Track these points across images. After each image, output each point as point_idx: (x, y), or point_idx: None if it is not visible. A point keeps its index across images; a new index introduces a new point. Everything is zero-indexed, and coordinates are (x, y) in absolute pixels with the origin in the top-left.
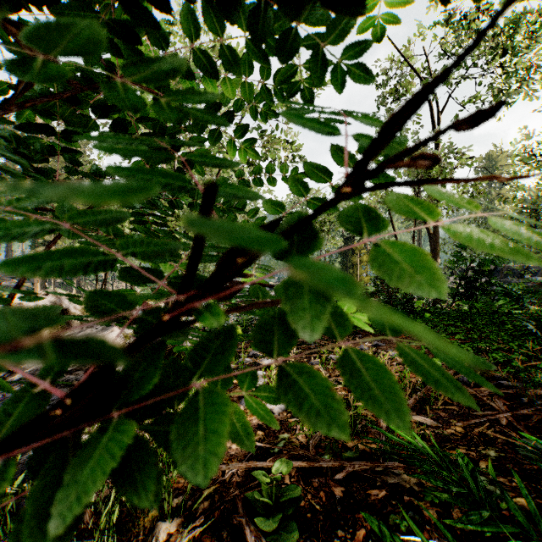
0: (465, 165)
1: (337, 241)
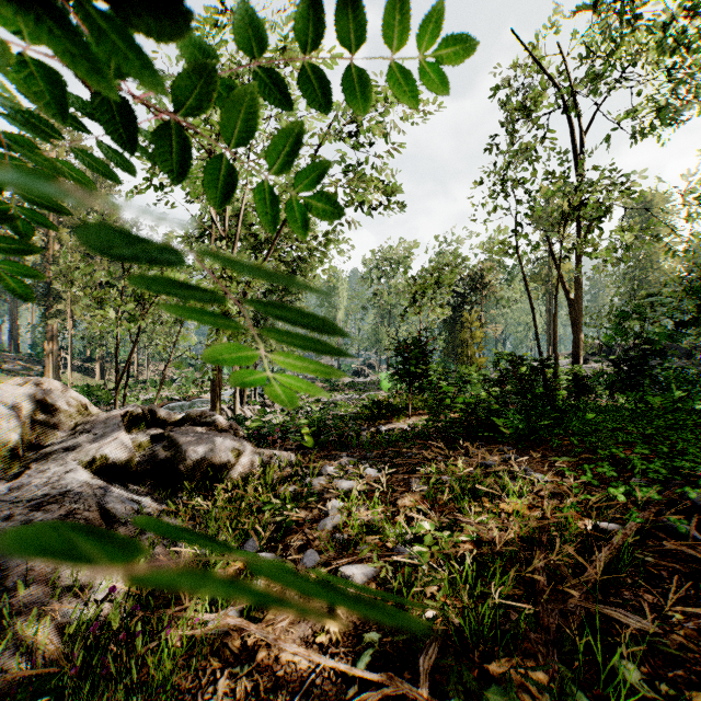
0: (628, 200)
1: (443, 310)
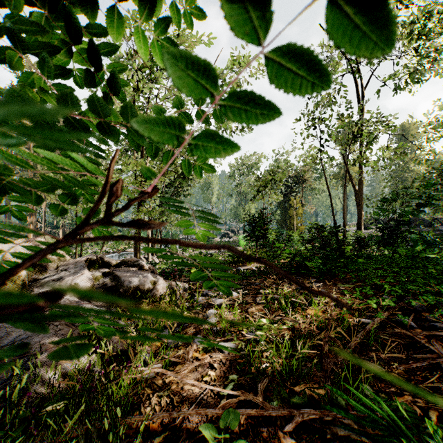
0: (388, 131)
1: (277, 197)
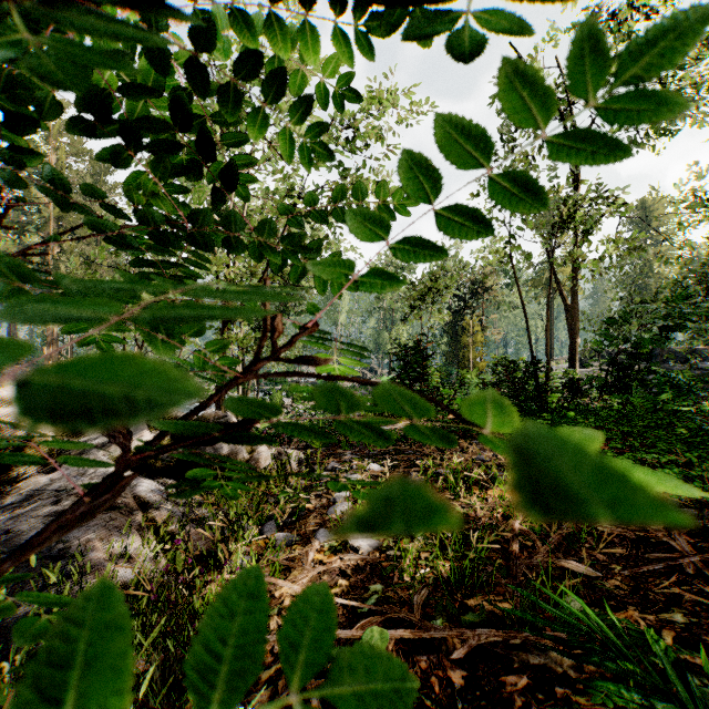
0: (616, 213)
1: (443, 315)
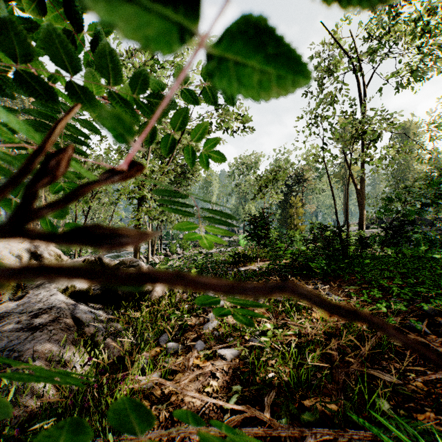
0: (392, 129)
1: (278, 196)
